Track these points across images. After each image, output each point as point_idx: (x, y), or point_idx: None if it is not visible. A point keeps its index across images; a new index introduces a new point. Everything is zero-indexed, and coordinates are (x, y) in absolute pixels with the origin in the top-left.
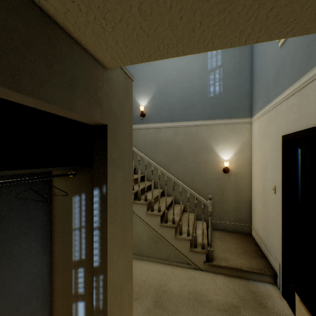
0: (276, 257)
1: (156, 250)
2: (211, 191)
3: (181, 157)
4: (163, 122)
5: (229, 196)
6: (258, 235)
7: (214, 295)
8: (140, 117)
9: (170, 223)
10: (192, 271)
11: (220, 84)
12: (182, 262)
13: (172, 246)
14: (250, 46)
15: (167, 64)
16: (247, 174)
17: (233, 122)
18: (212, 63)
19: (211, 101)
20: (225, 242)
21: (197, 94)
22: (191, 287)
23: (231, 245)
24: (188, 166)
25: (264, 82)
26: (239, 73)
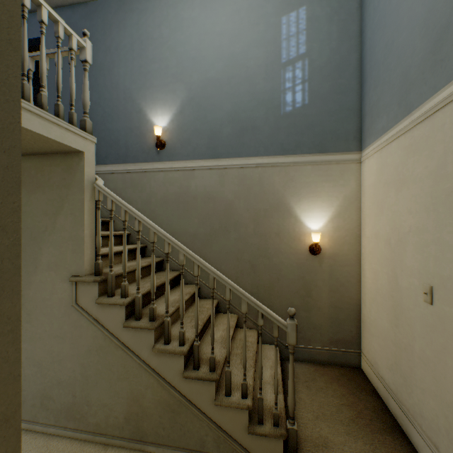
0: (436, 444)
1: (174, 429)
2: (288, 289)
3: (232, 224)
4: (198, 158)
5: (321, 297)
6: (380, 376)
7: None
8: (155, 148)
9: (205, 369)
10: None
11: (305, 88)
12: None
13: (210, 421)
14: (358, 19)
15: (207, 49)
16: (353, 256)
17: (328, 160)
18: (289, 49)
19: (288, 120)
20: (317, 392)
21: (262, 106)
22: None
23: (329, 400)
24: (245, 241)
25: (397, 73)
26: (338, 69)
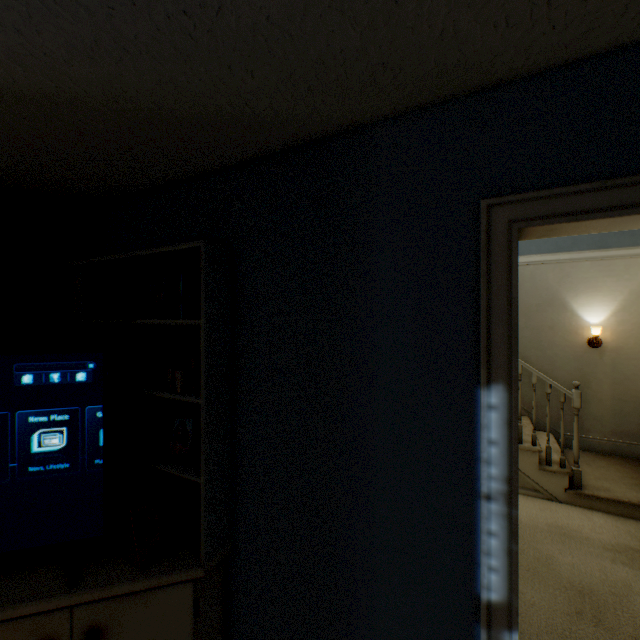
0: None
1: None
2: (563, 380)
3: None
4: None
5: (602, 389)
6: None
7: (593, 532)
8: None
9: None
10: (543, 502)
11: None
12: (524, 487)
13: None
14: None
15: None
16: None
17: (610, 256)
18: None
19: None
20: (597, 468)
21: None
22: (548, 519)
23: (610, 472)
24: None
25: None
26: None
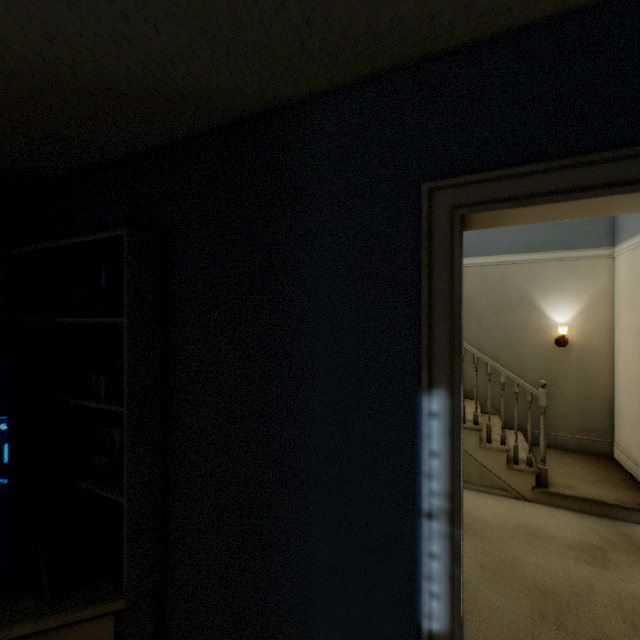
0: None
1: None
2: (531, 379)
3: (473, 318)
4: None
5: (568, 387)
6: (630, 455)
7: (558, 531)
8: None
9: (469, 424)
10: (511, 501)
11: None
12: (493, 486)
13: (474, 459)
14: None
15: None
16: (604, 349)
17: (576, 256)
18: None
19: None
20: (563, 465)
21: None
22: (516, 518)
23: (576, 470)
24: (486, 333)
25: None
26: None
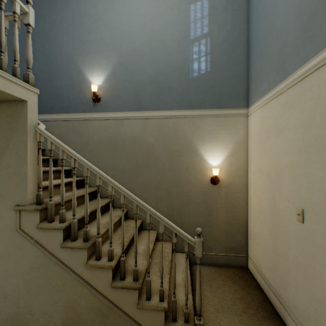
0: None
1: None
2: (195, 210)
3: (153, 162)
4: (126, 110)
5: (219, 216)
6: (262, 274)
7: None
8: (92, 101)
9: (129, 280)
10: None
11: (208, 59)
12: None
13: (133, 321)
14: (246, 10)
15: (133, 26)
16: (242, 185)
17: (225, 114)
18: (196, 29)
19: (195, 83)
20: (217, 289)
21: (176, 71)
22: None
23: (226, 295)
24: (163, 174)
25: (275, 48)
26: (232, 46)
